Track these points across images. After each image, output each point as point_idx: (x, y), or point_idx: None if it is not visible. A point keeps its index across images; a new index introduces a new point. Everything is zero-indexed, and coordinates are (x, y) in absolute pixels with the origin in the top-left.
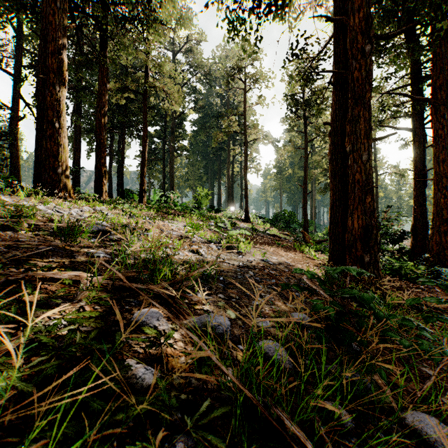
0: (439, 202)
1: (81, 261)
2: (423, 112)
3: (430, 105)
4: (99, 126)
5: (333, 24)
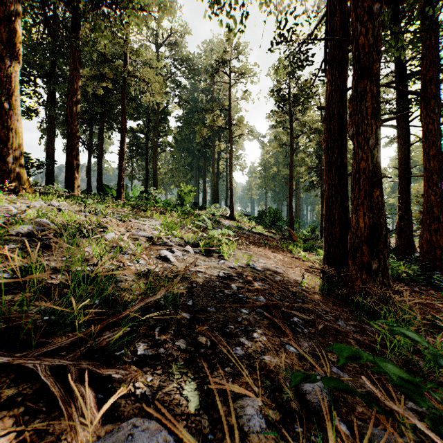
0: (430, 199)
1: None
2: (409, 109)
3: (420, 99)
4: (70, 114)
5: None
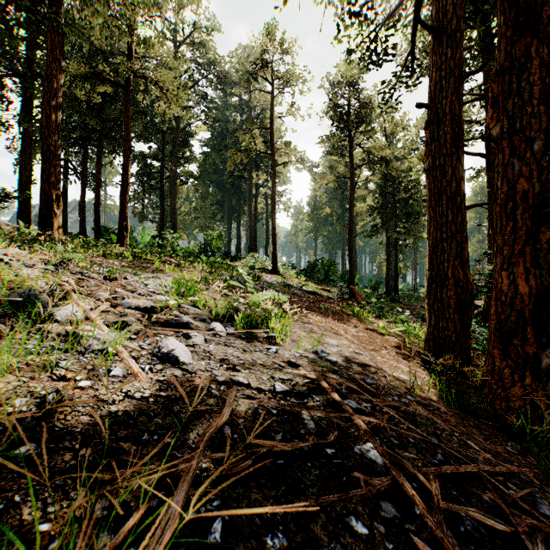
0: None
1: None
2: None
3: None
4: (47, 124)
5: None
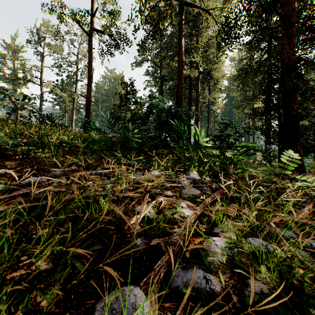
0: None
1: None
2: None
3: None
4: None
5: None
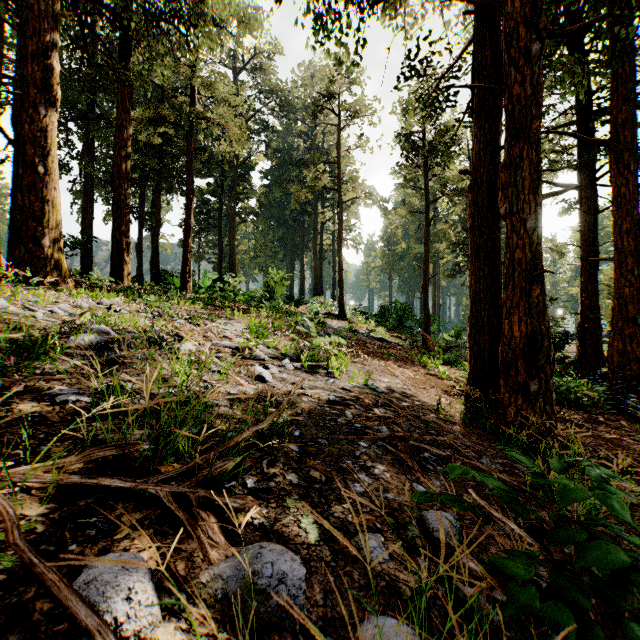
0: (623, 293)
1: (20, 416)
2: (595, 162)
3: (609, 150)
4: (118, 174)
5: (475, 18)
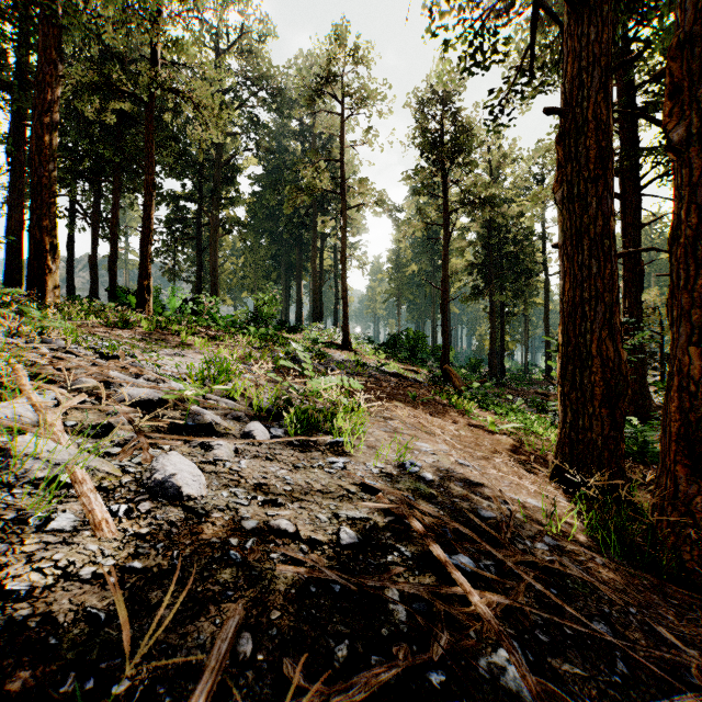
0: None
1: None
2: (642, 166)
3: None
4: (39, 148)
5: None
